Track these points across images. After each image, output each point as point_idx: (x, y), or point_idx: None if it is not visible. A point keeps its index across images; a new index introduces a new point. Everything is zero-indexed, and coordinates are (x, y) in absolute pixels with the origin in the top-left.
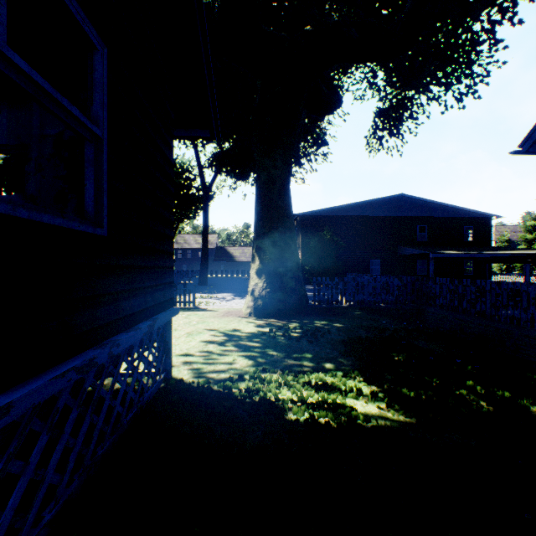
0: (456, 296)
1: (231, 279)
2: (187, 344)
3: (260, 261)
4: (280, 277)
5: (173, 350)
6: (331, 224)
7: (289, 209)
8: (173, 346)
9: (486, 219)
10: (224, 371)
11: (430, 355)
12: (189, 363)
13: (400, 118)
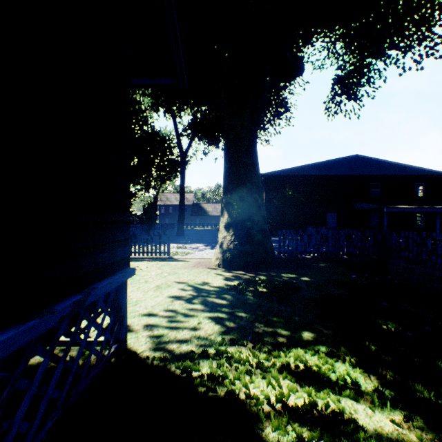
0: (425, 250)
1: (204, 230)
2: (153, 300)
3: (228, 215)
4: (248, 230)
5: (138, 307)
6: (291, 183)
7: (256, 166)
8: (139, 302)
9: (436, 176)
10: (186, 340)
11: (426, 324)
12: (150, 326)
13: (358, 83)
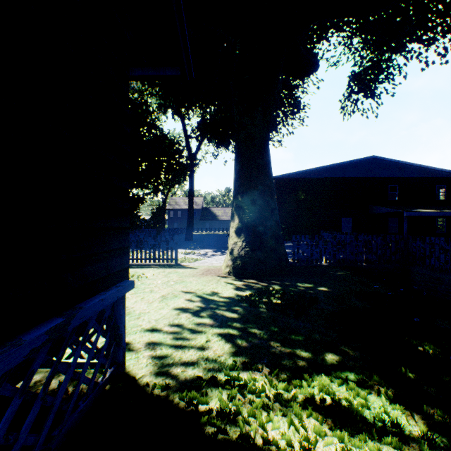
0: None
1: (214, 235)
2: (157, 312)
3: (239, 220)
4: (260, 236)
5: (140, 321)
6: (304, 186)
7: (268, 168)
8: (142, 315)
9: None
10: (193, 362)
11: None
12: (153, 344)
13: (376, 80)
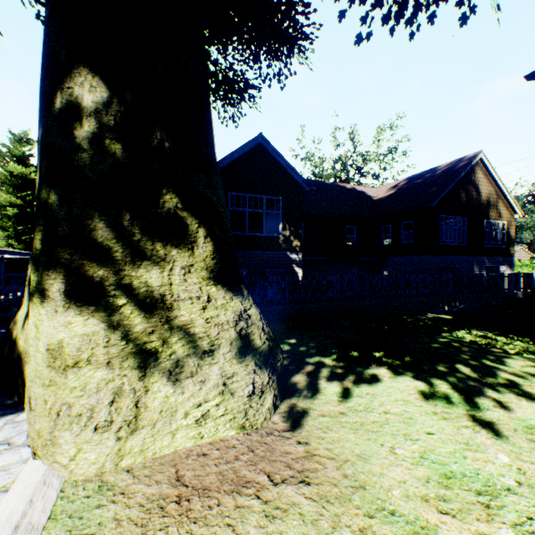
0: None
1: None
2: None
3: (216, 244)
4: None
5: None
6: None
7: None
8: None
9: None
10: None
11: (373, 321)
12: None
13: None
